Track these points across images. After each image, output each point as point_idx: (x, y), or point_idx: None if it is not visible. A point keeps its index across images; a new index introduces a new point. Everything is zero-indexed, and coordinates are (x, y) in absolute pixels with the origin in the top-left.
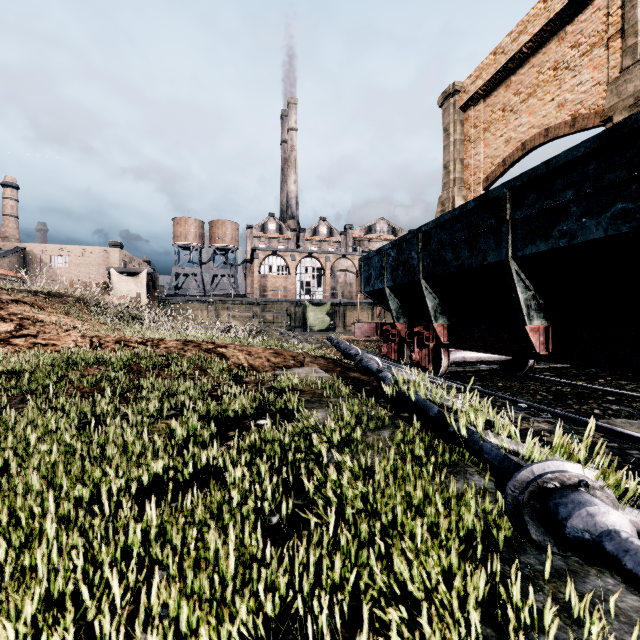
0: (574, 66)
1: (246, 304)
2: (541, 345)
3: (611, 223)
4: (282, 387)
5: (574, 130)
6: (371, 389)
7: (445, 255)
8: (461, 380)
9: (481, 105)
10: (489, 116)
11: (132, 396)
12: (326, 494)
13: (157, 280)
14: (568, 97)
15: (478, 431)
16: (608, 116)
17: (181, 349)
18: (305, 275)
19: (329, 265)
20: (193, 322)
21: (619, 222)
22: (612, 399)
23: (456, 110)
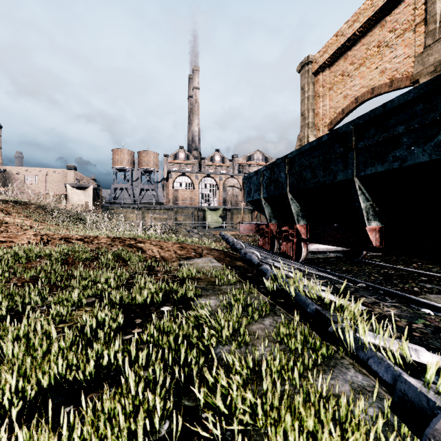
0: (391, 44)
1: (163, 209)
2: (377, 241)
3: (434, 150)
4: (184, 276)
5: (392, 89)
6: (253, 276)
7: (305, 175)
8: (316, 265)
9: (327, 71)
10: (332, 79)
11: (62, 285)
12: (215, 392)
13: (100, 192)
14: (387, 66)
15: (364, 341)
16: (416, 79)
17: (109, 244)
18: (205, 189)
19: (221, 182)
20: (123, 223)
21: (440, 149)
22: (425, 279)
23: (310, 75)
